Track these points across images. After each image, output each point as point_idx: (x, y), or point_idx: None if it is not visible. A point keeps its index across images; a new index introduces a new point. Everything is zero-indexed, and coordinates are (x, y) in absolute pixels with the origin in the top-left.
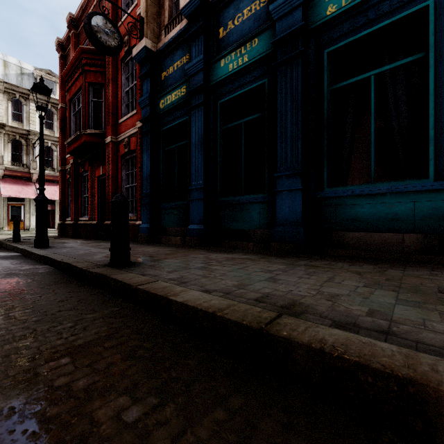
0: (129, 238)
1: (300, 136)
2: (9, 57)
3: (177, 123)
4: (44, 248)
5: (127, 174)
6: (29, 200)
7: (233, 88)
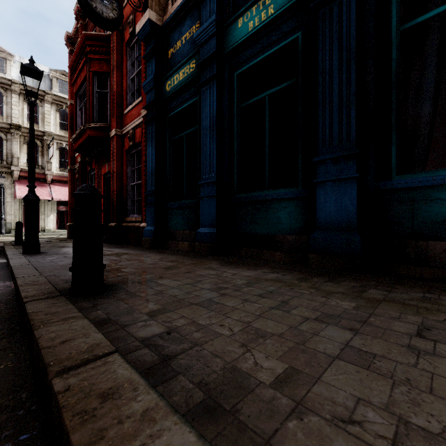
0: (101, 251)
1: (354, 101)
2: (26, 59)
3: (186, 106)
4: (31, 255)
5: (133, 171)
6: (44, 202)
7: (254, 53)
